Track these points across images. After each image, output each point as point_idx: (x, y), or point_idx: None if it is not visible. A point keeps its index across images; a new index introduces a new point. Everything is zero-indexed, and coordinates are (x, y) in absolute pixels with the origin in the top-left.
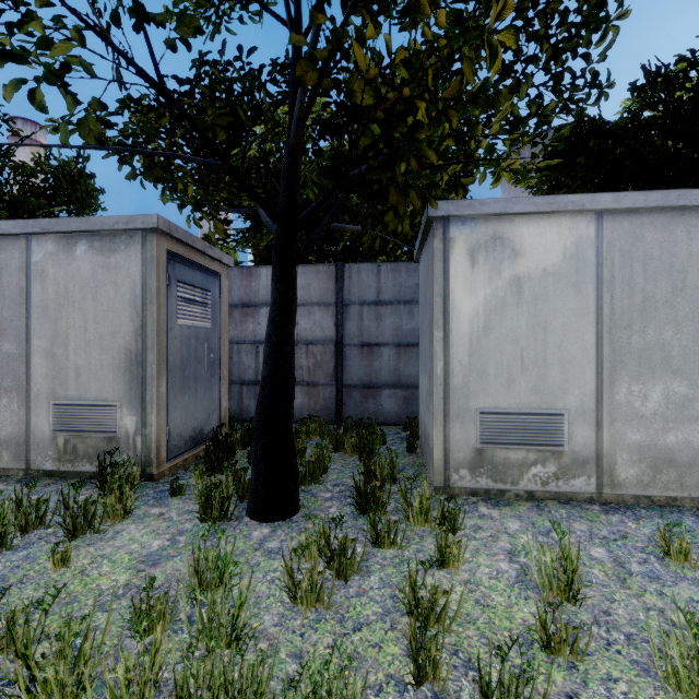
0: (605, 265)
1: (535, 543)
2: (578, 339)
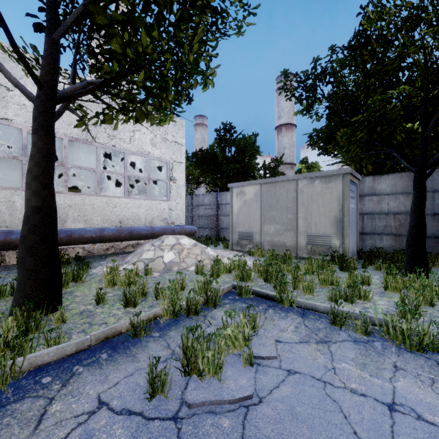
0: None
1: None
2: None
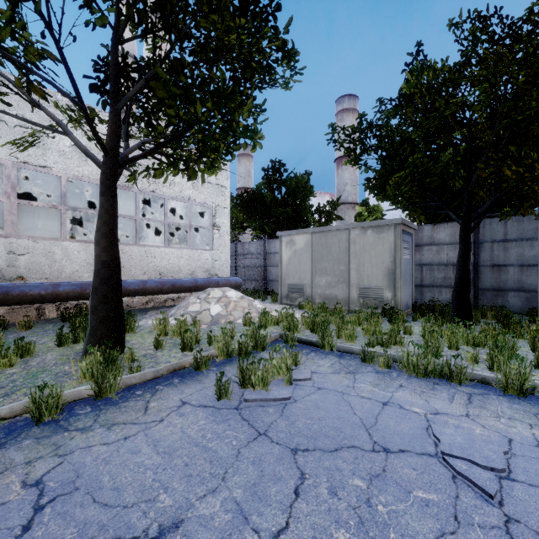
0: None
1: None
2: None
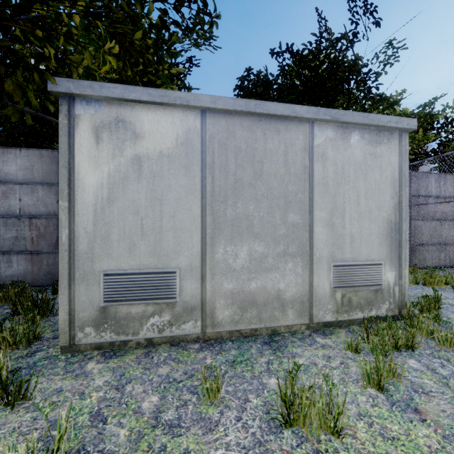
0: (208, 153)
1: (98, 402)
2: (187, 210)
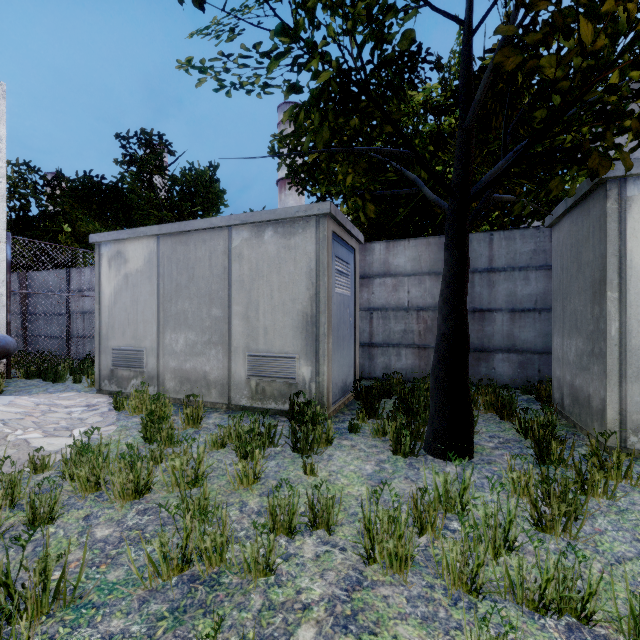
0: None
1: None
2: None
